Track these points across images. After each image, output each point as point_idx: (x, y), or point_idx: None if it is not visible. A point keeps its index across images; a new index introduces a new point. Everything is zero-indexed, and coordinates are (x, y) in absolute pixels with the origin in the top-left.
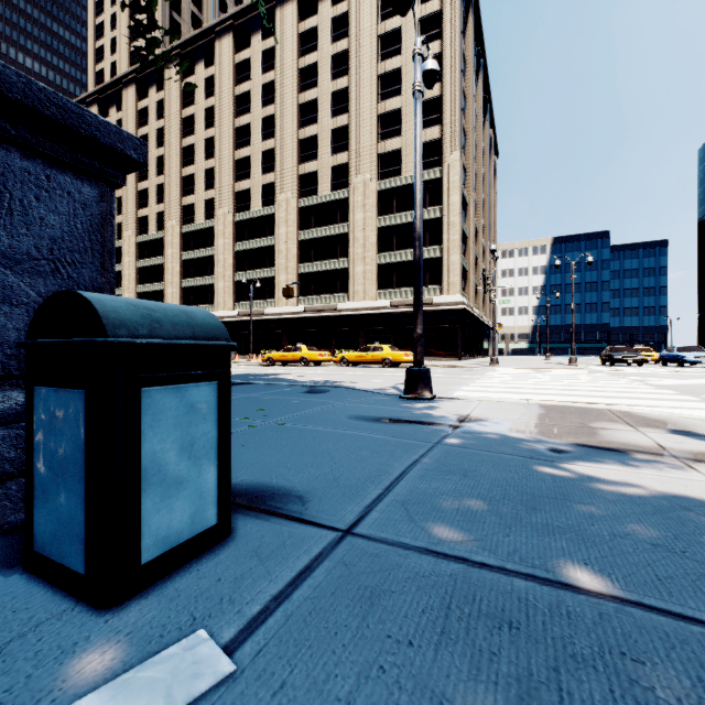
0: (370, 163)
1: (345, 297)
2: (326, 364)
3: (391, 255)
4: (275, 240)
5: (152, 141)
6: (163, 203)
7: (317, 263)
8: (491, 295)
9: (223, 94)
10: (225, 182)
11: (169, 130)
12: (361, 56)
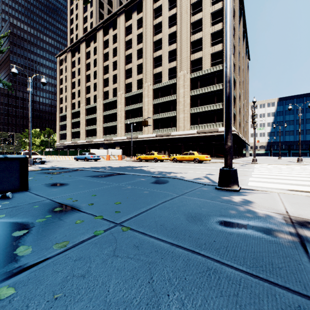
0: (187, 65)
1: (174, 129)
2: (166, 161)
3: (197, 108)
4: (143, 104)
5: (91, 65)
6: (96, 91)
7: (162, 114)
8: (254, 125)
9: (120, 41)
10: (121, 80)
11: (98, 59)
12: (182, 15)
